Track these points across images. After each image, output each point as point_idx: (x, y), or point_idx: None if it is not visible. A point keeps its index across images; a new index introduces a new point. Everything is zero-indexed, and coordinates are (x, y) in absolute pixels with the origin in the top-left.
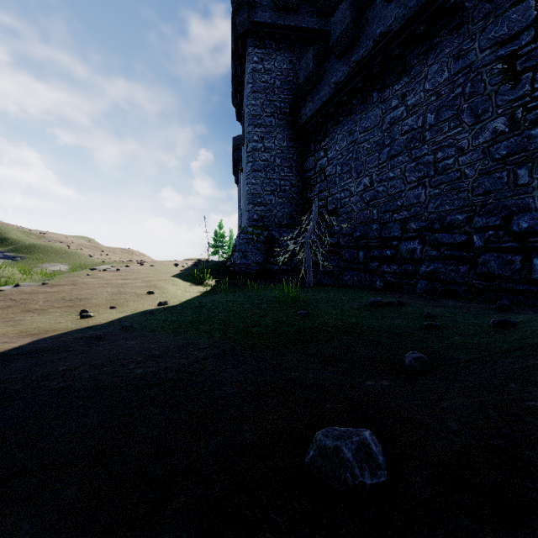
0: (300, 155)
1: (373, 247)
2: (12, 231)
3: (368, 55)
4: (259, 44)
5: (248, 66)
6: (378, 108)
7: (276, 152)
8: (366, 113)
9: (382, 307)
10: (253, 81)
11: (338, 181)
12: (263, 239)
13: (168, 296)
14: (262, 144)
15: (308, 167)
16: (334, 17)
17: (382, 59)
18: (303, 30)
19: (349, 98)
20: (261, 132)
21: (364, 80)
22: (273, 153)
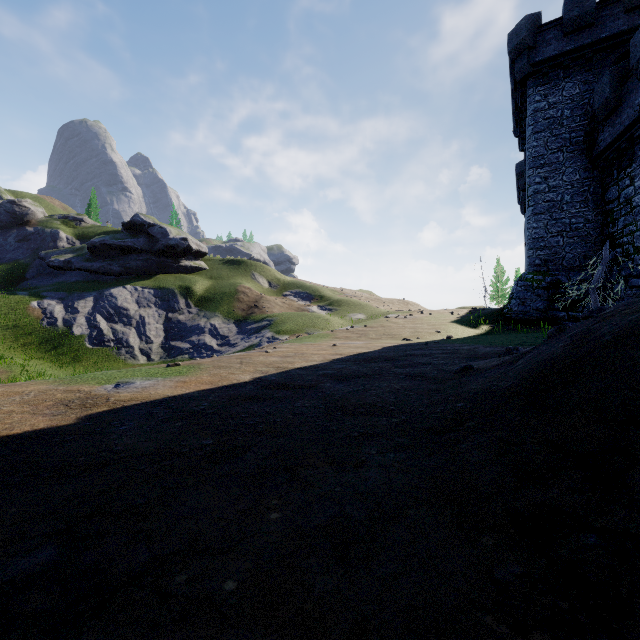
0: (599, 184)
1: None
2: (325, 290)
3: None
4: (541, 82)
5: (528, 109)
6: None
7: (564, 189)
8: None
9: None
10: (534, 123)
11: None
12: (545, 286)
13: (451, 334)
14: (546, 184)
15: (610, 198)
16: (633, 38)
17: None
18: (602, 41)
19: None
20: (545, 172)
21: None
22: (560, 191)
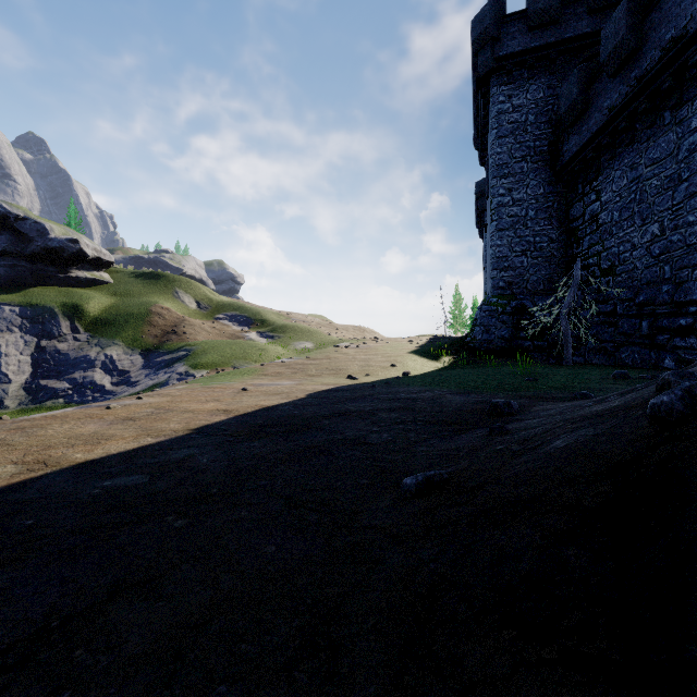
0: (563, 200)
1: (662, 315)
2: (268, 313)
3: (654, 68)
4: (506, 80)
5: (492, 110)
6: (672, 132)
7: (528, 203)
8: (654, 141)
9: (625, 379)
10: (498, 126)
11: (615, 232)
12: (510, 311)
13: (408, 369)
14: (510, 197)
15: (574, 215)
16: (604, 29)
17: (675, 70)
18: (566, 42)
19: (629, 124)
20: (509, 183)
21: (650, 98)
22: (525, 205)
